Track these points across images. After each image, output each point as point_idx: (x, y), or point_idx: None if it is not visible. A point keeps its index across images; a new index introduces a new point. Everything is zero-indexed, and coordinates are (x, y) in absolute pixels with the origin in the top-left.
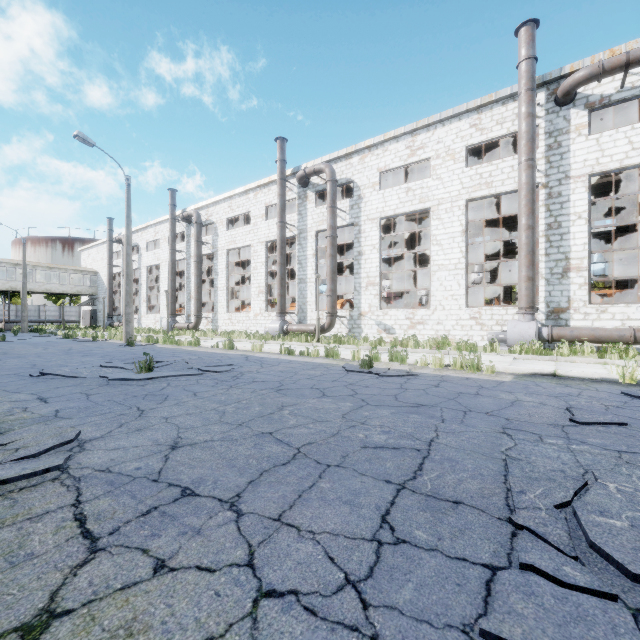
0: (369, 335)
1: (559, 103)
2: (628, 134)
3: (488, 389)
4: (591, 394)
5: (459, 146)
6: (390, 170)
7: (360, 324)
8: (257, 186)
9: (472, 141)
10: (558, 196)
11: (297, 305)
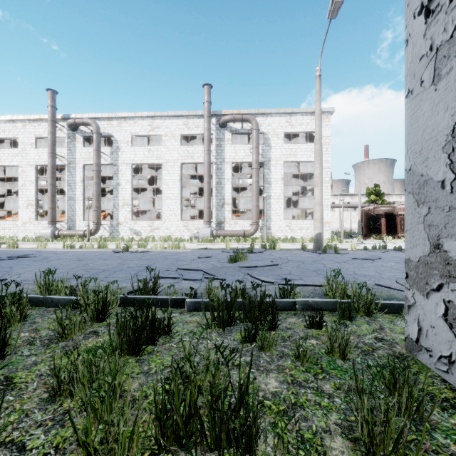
0: (125, 236)
1: (221, 126)
2: (244, 148)
3: (179, 253)
4: (212, 252)
5: (178, 133)
6: (139, 135)
7: (118, 230)
8: (26, 119)
9: (184, 132)
10: (220, 169)
11: (67, 216)
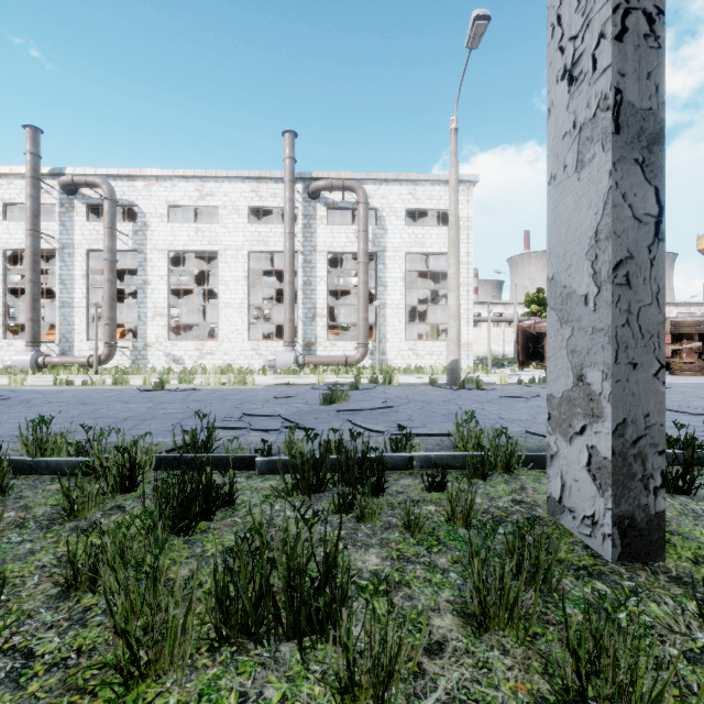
0: (157, 366)
1: (311, 196)
2: (346, 231)
3: (245, 392)
4: (297, 390)
5: (243, 204)
6: (180, 206)
7: (146, 355)
8: None
9: (253, 203)
10: (310, 262)
11: (59, 333)
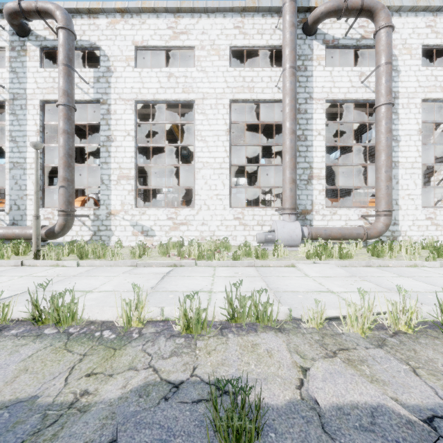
0: (122, 238)
1: (306, 31)
2: (349, 74)
3: None
4: None
5: (224, 43)
6: (148, 48)
7: (109, 225)
8: None
9: (236, 42)
10: (305, 112)
11: (8, 199)
